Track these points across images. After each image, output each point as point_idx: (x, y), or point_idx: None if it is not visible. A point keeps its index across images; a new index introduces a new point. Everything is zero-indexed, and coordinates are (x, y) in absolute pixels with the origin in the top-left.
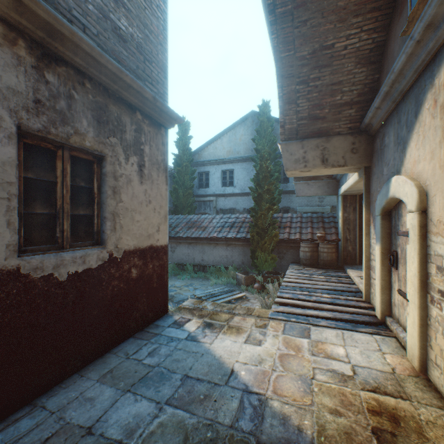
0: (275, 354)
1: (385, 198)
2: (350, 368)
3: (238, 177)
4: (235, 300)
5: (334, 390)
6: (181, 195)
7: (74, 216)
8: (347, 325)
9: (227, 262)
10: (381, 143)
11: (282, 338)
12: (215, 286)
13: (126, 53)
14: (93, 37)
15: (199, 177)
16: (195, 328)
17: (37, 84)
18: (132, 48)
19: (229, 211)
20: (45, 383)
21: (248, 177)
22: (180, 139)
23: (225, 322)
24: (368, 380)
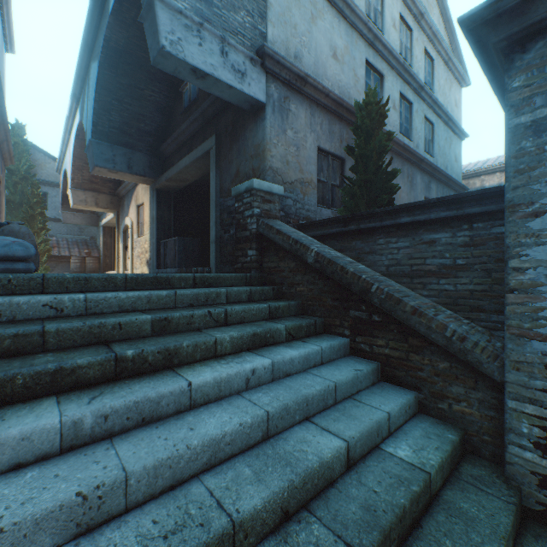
0: None
1: (125, 225)
2: None
3: None
4: None
5: None
6: None
7: None
8: None
9: None
10: (124, 203)
11: None
12: None
13: None
14: None
15: None
16: None
17: None
18: None
19: None
20: None
21: None
22: None
23: None
24: None
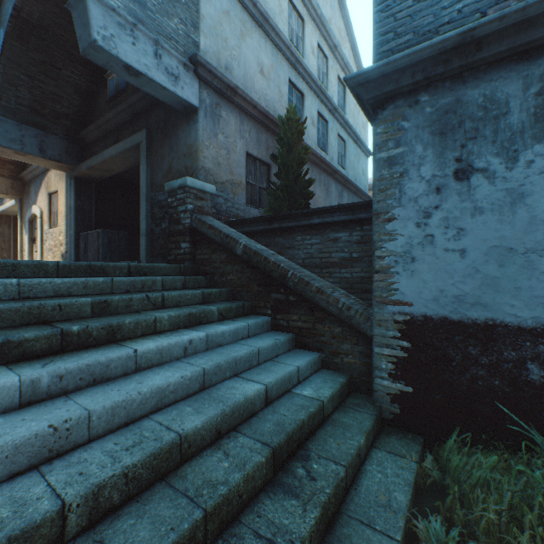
0: None
1: (31, 214)
2: None
3: None
4: None
5: None
6: None
7: None
8: None
9: None
10: (30, 189)
11: None
12: None
13: None
14: None
15: None
16: None
17: None
18: None
19: None
20: None
21: None
22: None
23: None
24: None
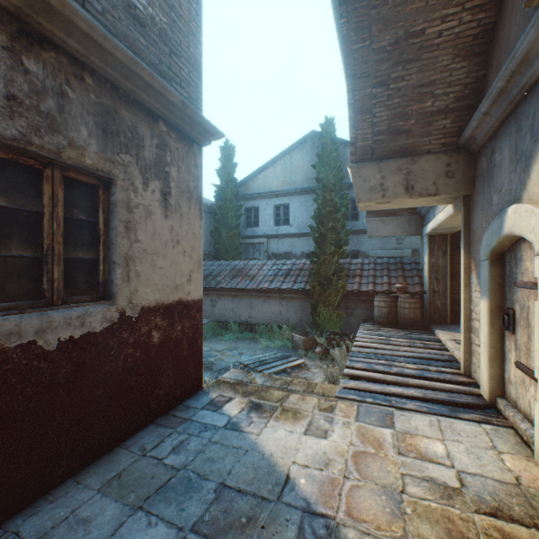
0: (347, 452)
1: (496, 236)
2: (455, 475)
3: (294, 213)
4: (291, 369)
5: (436, 512)
6: (224, 236)
7: (70, 260)
8: (443, 409)
9: (281, 320)
10: (489, 162)
11: (356, 427)
12: (266, 350)
13: (144, 41)
14: (96, 15)
15: (246, 213)
16: (238, 411)
17: (11, 73)
18: (153, 35)
19: (283, 255)
20: (23, 495)
21: (307, 213)
22: (223, 166)
23: (277, 403)
24: (483, 496)
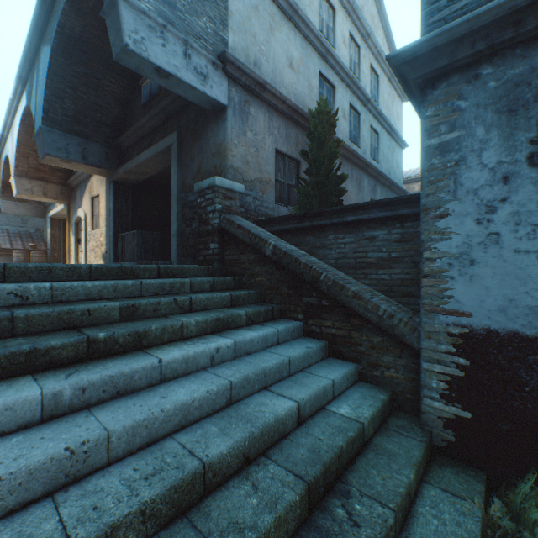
0: None
1: (77, 217)
2: None
3: None
4: None
5: None
6: None
7: None
8: None
9: None
10: (76, 194)
11: None
12: None
13: None
14: None
15: None
16: None
17: None
18: None
19: None
20: None
21: None
22: None
23: None
24: None
